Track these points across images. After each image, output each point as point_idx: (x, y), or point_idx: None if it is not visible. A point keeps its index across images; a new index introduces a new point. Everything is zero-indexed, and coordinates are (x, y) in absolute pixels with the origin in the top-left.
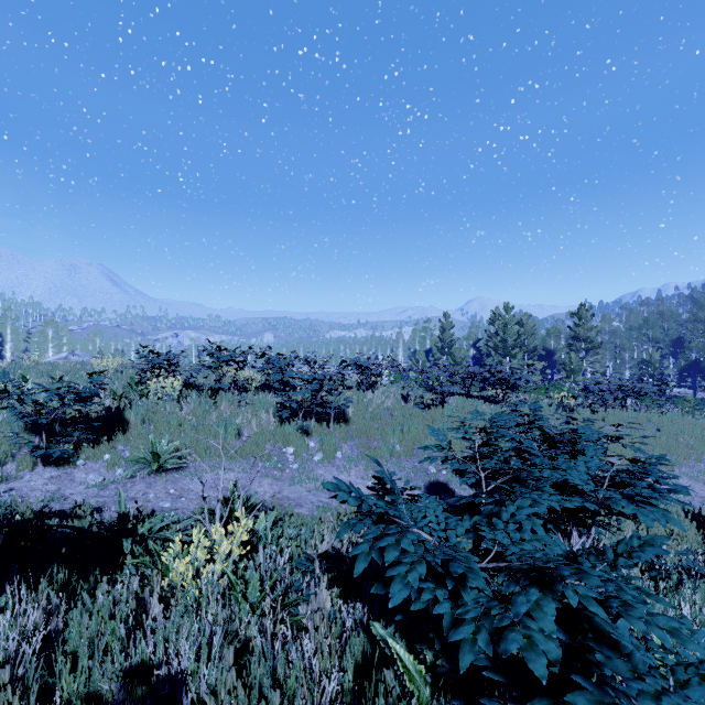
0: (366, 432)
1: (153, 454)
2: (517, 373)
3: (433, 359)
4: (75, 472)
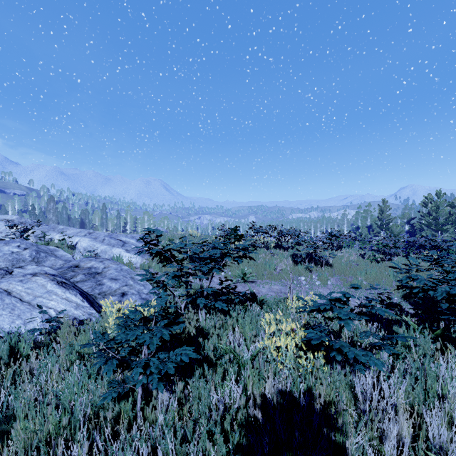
0: (343, 272)
1: (243, 273)
2: (449, 242)
3: (373, 233)
4: (213, 278)
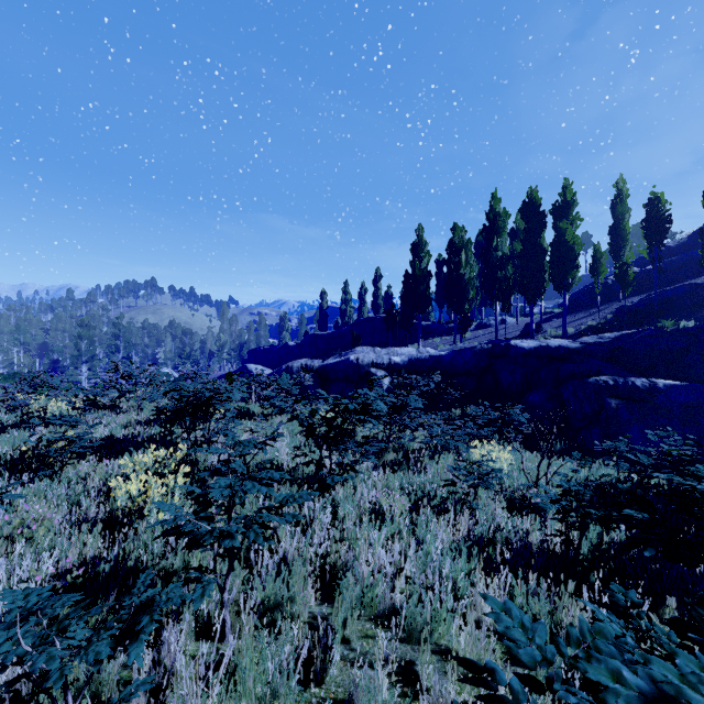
0: None
1: None
2: None
3: None
4: None
